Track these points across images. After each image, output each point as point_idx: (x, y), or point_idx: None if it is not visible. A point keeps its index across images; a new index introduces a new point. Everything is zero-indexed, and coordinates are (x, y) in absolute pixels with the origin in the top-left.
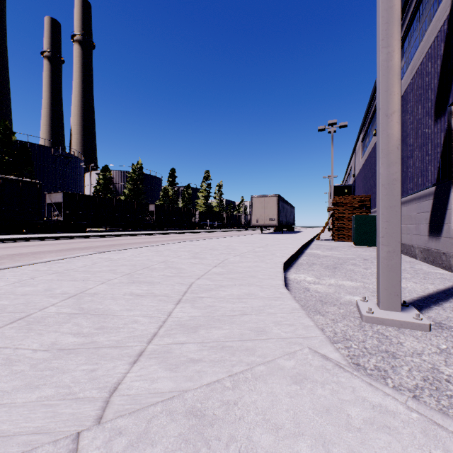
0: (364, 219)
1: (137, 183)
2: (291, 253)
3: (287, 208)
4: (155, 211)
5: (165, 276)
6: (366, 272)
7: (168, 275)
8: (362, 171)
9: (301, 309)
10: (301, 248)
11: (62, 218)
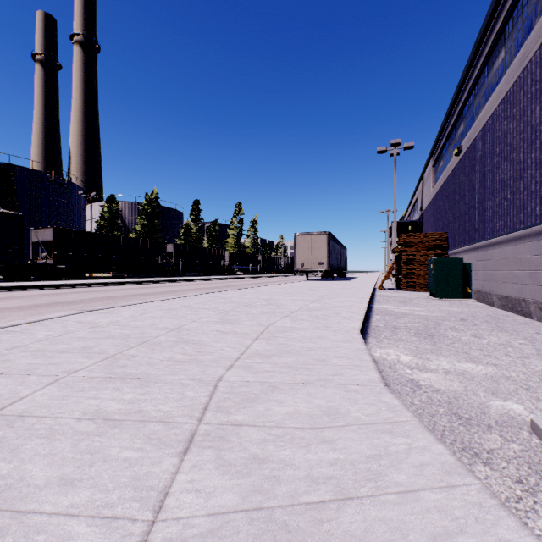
0: (446, 262)
1: (152, 218)
2: (361, 311)
3: (338, 249)
4: (174, 253)
5: (172, 361)
6: (482, 344)
7: (178, 360)
8: (434, 203)
9: (465, 470)
10: (369, 302)
11: (52, 261)
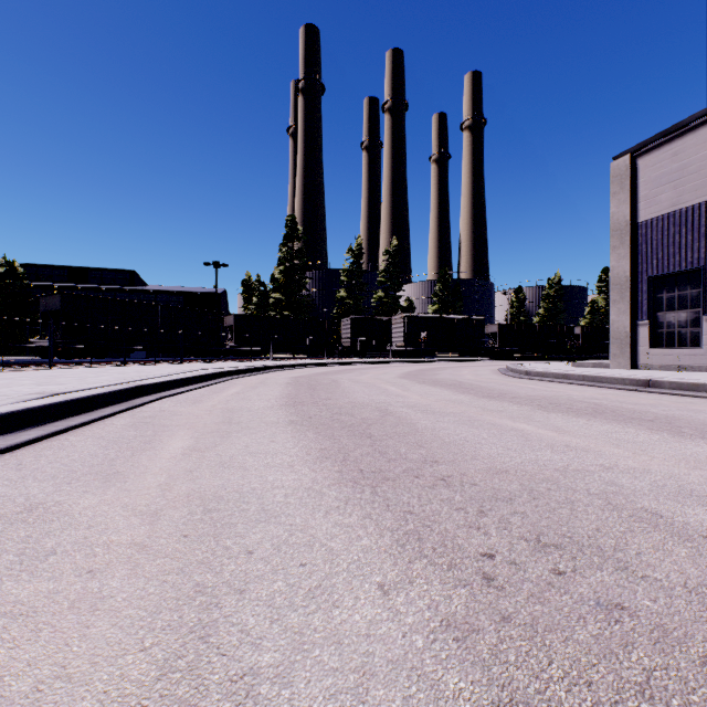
0: None
1: (554, 301)
2: None
3: None
4: (581, 335)
5: None
6: None
7: None
8: None
9: None
10: None
11: (497, 345)
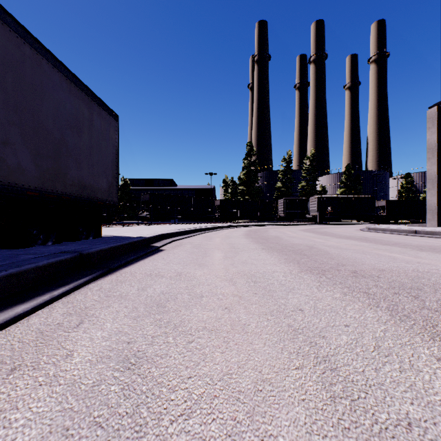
0: None
1: None
2: None
3: None
4: None
5: None
6: None
7: None
8: None
9: None
10: None
11: (385, 214)
